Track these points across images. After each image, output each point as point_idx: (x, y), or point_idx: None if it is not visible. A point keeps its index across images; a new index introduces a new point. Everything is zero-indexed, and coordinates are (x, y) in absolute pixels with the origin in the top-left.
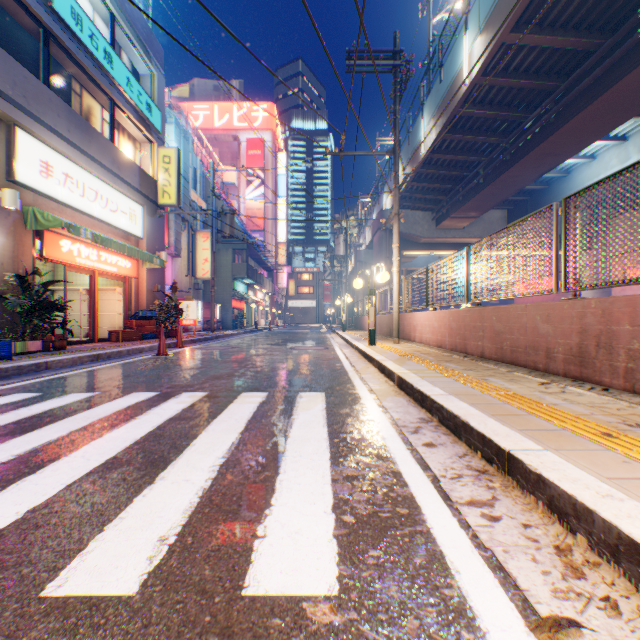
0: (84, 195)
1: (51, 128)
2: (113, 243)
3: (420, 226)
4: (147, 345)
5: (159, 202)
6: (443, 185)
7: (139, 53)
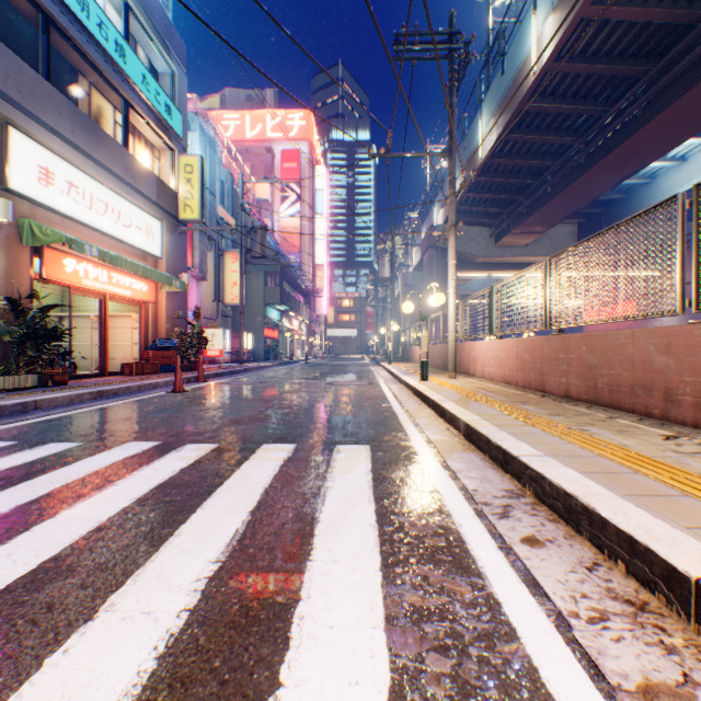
0: (92, 207)
1: (51, 128)
2: (124, 262)
3: (476, 244)
4: (162, 379)
5: (180, 217)
6: (504, 196)
7: (157, 48)
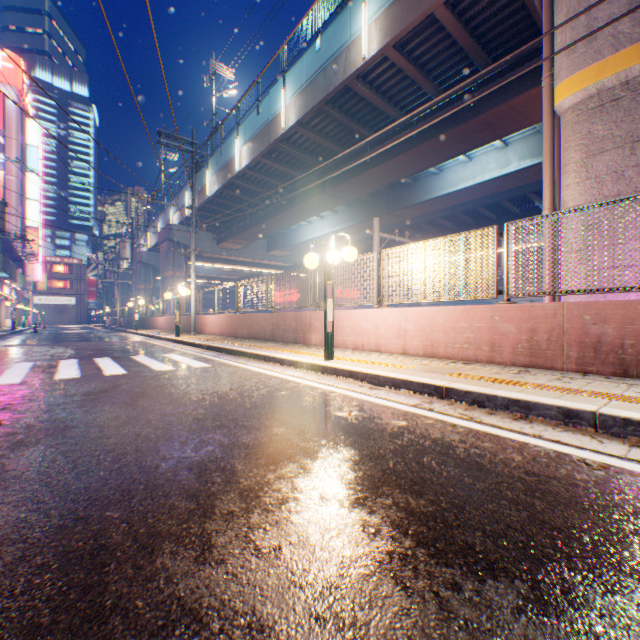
0: None
1: None
2: None
3: (205, 243)
4: None
5: None
6: (223, 217)
7: None
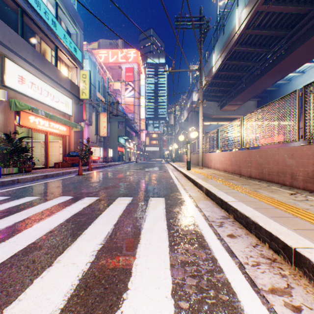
0: (41, 93)
1: (24, 59)
2: (56, 118)
3: (212, 109)
4: (73, 170)
5: (80, 97)
6: (224, 88)
7: (70, 22)
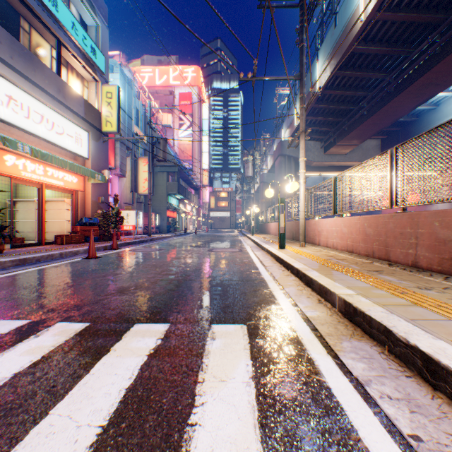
0: (29, 117)
1: None
2: (54, 159)
3: (312, 153)
4: (82, 248)
5: (103, 130)
6: (332, 118)
7: (84, 5)
